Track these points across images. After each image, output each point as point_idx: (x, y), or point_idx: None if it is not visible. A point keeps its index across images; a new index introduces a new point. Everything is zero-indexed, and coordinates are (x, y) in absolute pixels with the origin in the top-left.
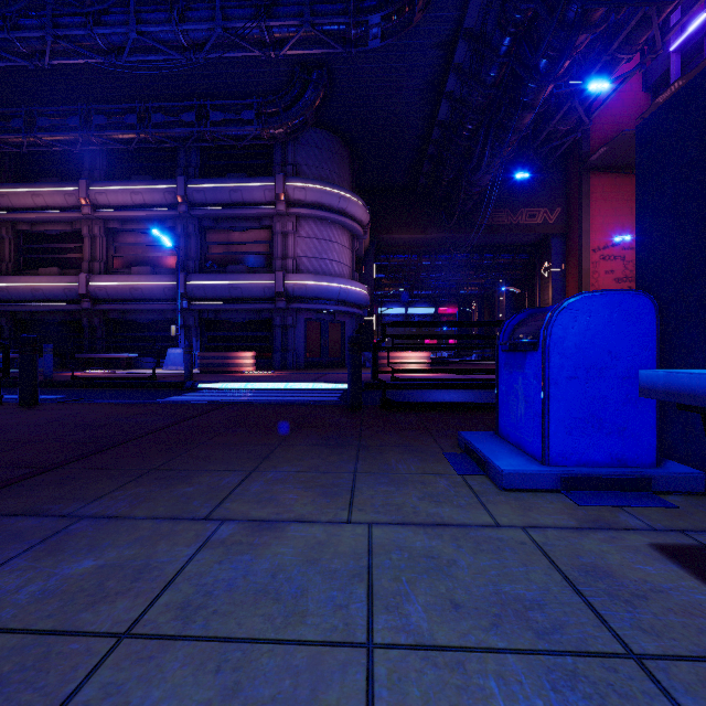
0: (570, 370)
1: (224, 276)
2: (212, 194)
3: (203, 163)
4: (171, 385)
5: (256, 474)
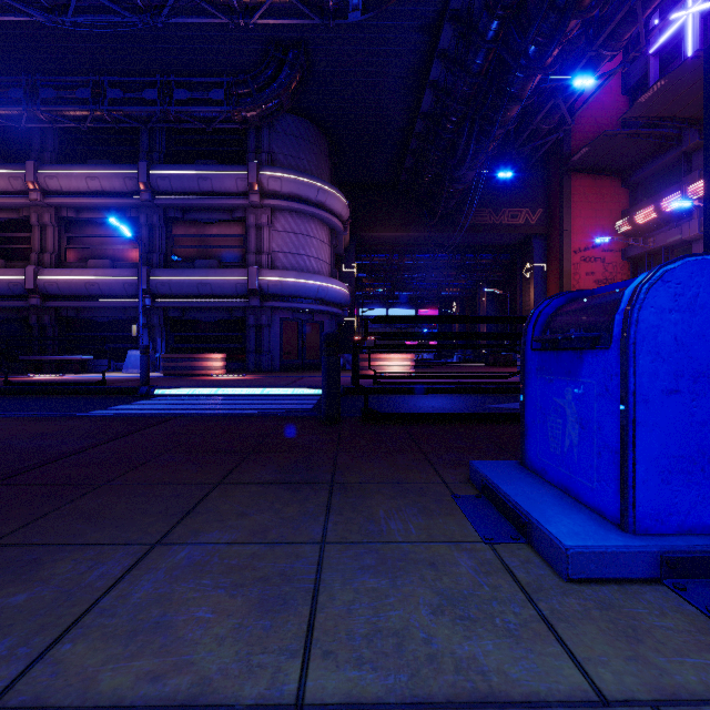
0: (668, 379)
1: (192, 271)
2: (178, 182)
3: (169, 149)
4: (123, 391)
5: (159, 553)
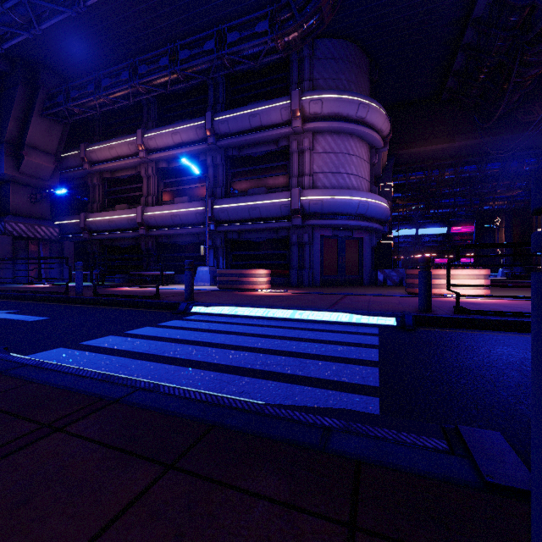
0: None
1: (244, 198)
2: (234, 123)
3: (228, 99)
4: (168, 306)
5: None
